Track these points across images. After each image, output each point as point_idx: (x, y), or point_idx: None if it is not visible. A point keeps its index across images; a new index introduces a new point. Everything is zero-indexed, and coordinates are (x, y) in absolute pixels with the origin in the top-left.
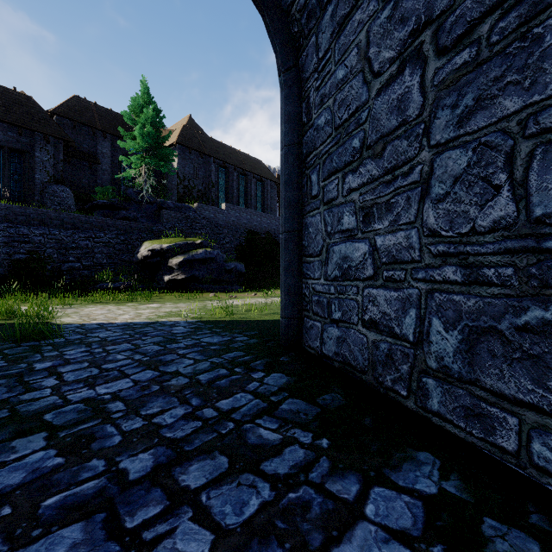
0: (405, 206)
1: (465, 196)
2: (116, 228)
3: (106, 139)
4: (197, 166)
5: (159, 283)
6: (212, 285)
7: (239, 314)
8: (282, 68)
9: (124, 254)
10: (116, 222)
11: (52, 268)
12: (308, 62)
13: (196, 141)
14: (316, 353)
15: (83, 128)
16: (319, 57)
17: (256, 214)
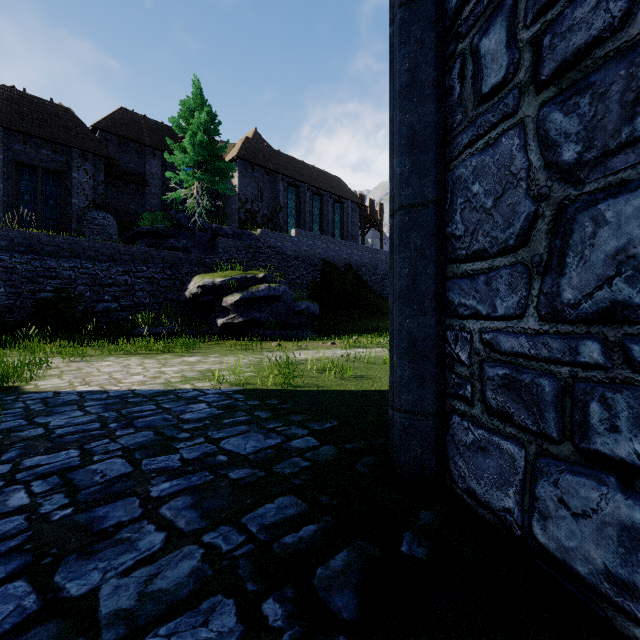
0: None
1: None
2: (162, 261)
3: (156, 157)
4: (261, 186)
5: (211, 328)
6: (277, 331)
7: (306, 377)
8: None
9: (171, 291)
10: (162, 252)
11: (83, 309)
12: None
13: (260, 156)
14: (503, 526)
15: (129, 145)
16: None
17: (334, 242)
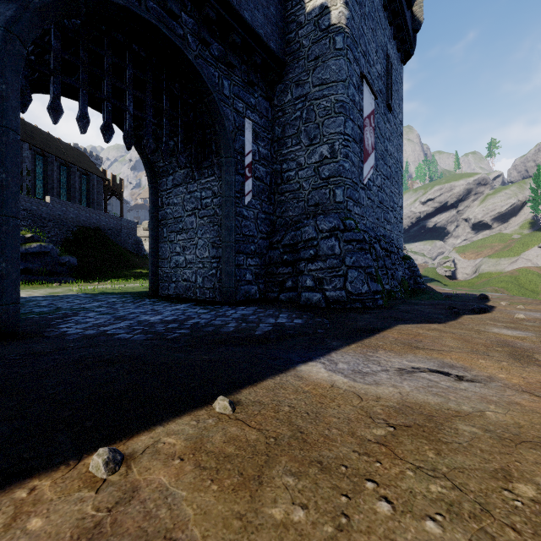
0: (193, 249)
1: (203, 250)
2: None
3: None
4: None
5: None
6: (48, 277)
7: (108, 291)
8: (150, 182)
9: None
10: None
11: None
12: (162, 185)
13: None
14: (166, 295)
15: None
16: (167, 188)
17: (85, 209)
